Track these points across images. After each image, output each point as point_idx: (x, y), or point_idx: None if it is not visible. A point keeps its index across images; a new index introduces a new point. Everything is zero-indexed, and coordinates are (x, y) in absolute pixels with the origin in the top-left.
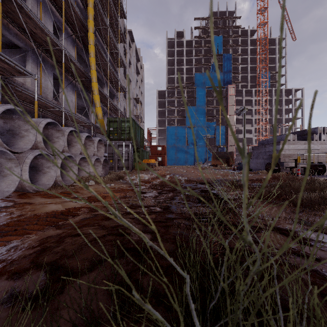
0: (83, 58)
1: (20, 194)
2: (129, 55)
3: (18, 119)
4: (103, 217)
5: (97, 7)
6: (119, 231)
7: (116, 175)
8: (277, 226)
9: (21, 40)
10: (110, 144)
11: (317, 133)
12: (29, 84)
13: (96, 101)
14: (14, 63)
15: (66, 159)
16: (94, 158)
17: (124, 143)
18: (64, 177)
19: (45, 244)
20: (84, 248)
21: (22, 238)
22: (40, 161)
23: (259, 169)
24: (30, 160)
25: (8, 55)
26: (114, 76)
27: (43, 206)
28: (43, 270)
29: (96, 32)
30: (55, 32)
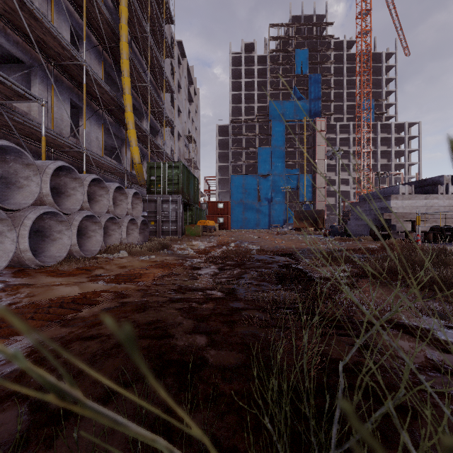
0: (113, 78)
1: (16, 271)
2: (178, 75)
3: (14, 162)
4: (135, 307)
5: (133, 7)
6: (157, 330)
7: (158, 243)
8: (399, 320)
9: (24, 51)
10: (151, 200)
11: (443, 184)
12: (35, 113)
13: (132, 139)
14: (10, 81)
15: (86, 220)
16: (128, 218)
17: (171, 198)
18: (84, 246)
19: (38, 354)
20: (99, 360)
21: (5, 342)
22: (47, 223)
23: (360, 235)
24: (32, 221)
25: (6, 73)
26: (157, 104)
27: (47, 289)
28: (26, 402)
29: (131, 42)
30: (74, 41)
